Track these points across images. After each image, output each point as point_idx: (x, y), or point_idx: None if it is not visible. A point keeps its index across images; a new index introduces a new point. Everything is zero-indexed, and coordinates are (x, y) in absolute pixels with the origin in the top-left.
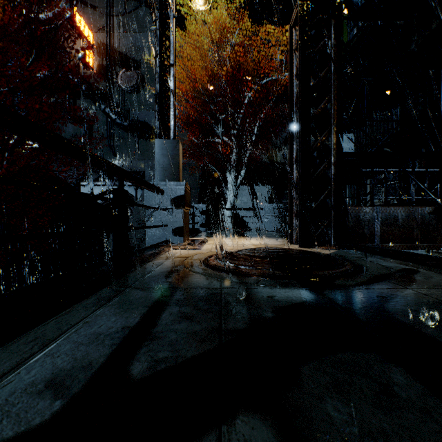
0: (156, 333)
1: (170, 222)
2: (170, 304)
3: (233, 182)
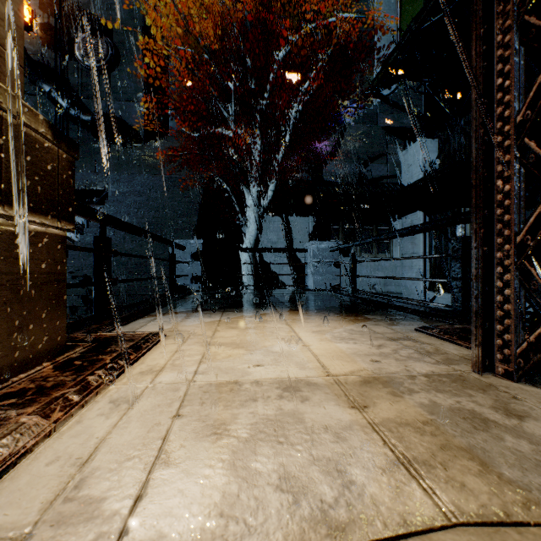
0: None
1: None
2: None
3: (254, 206)
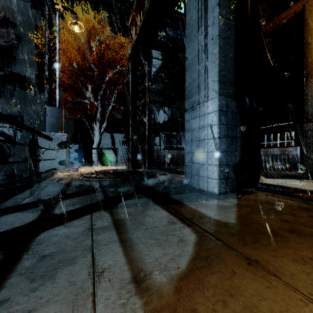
0: (70, 189)
1: (57, 157)
2: (71, 185)
3: (98, 130)
